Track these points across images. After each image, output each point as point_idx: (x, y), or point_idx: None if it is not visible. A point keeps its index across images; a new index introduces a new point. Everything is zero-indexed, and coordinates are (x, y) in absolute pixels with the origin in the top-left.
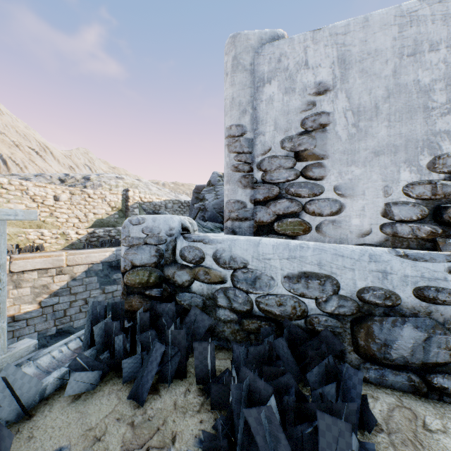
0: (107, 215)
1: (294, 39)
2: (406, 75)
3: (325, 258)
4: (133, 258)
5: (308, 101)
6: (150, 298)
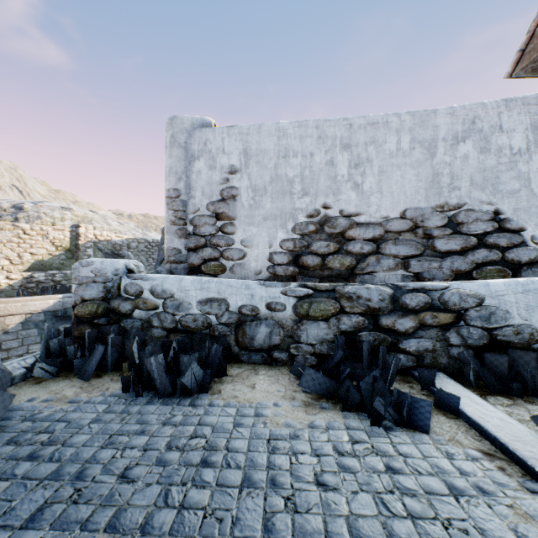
0: (50, 255)
1: (216, 131)
2: (281, 169)
3: (222, 288)
4: (83, 293)
5: (225, 177)
6: (98, 326)
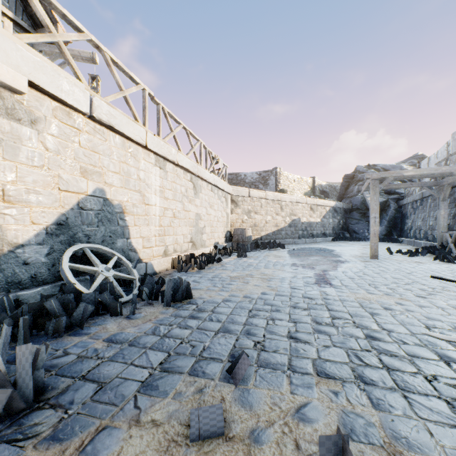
0: (307, 190)
1: None
2: None
3: None
4: None
5: None
6: None
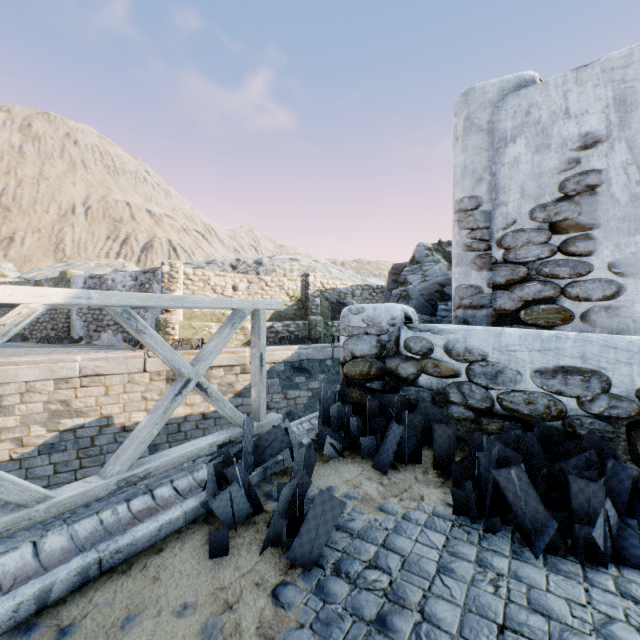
0: (285, 306)
1: (549, 84)
2: None
3: (590, 350)
4: (353, 348)
5: (569, 158)
6: (371, 391)
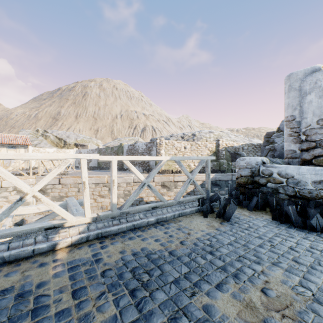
0: (207, 155)
1: None
2: None
3: None
4: (241, 173)
5: None
6: (248, 188)
